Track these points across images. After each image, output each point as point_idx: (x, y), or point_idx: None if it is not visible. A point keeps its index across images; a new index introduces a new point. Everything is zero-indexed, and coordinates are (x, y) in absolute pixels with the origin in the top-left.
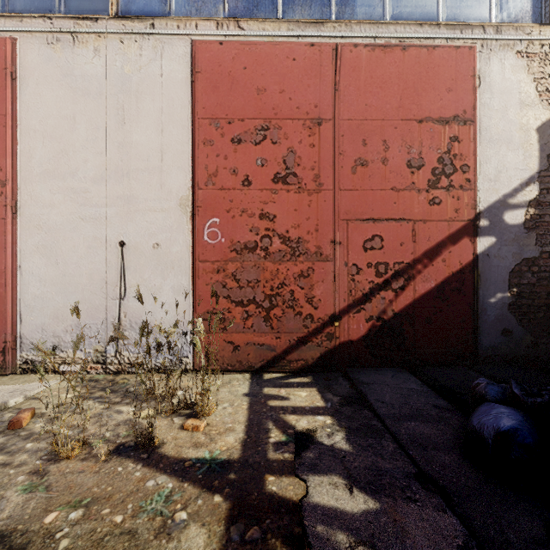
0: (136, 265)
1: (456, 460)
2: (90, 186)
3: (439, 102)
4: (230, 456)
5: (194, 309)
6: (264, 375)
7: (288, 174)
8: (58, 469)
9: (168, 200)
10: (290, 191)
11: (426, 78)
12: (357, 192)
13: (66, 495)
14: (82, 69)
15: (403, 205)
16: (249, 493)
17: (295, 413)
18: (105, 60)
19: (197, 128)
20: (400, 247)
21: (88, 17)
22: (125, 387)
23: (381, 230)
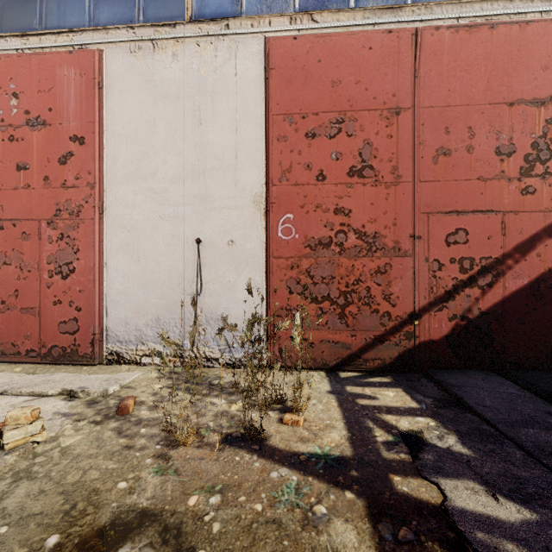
0: (211, 262)
1: None
2: (169, 185)
3: (533, 82)
4: (342, 453)
5: (268, 306)
6: (339, 374)
7: (364, 167)
8: (179, 455)
9: (242, 197)
10: (366, 184)
11: (518, 57)
12: (439, 184)
13: (196, 480)
14: (161, 74)
15: (491, 196)
16: (380, 492)
17: (391, 413)
18: (182, 64)
19: (271, 125)
20: (488, 241)
21: (167, 24)
22: (207, 380)
23: (466, 223)
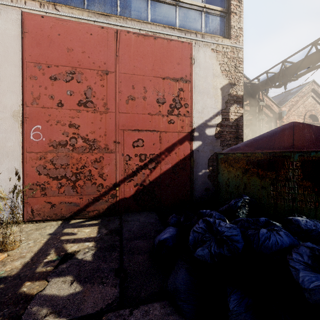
0: None
1: (145, 258)
2: None
3: (173, 69)
4: (9, 274)
5: (24, 183)
6: (71, 221)
7: (87, 101)
8: None
9: (4, 112)
10: (89, 111)
11: (167, 56)
12: (129, 114)
13: None
14: None
15: (154, 123)
16: (6, 295)
17: (73, 242)
18: None
19: (25, 67)
20: (153, 146)
21: None
22: None
23: (143, 136)
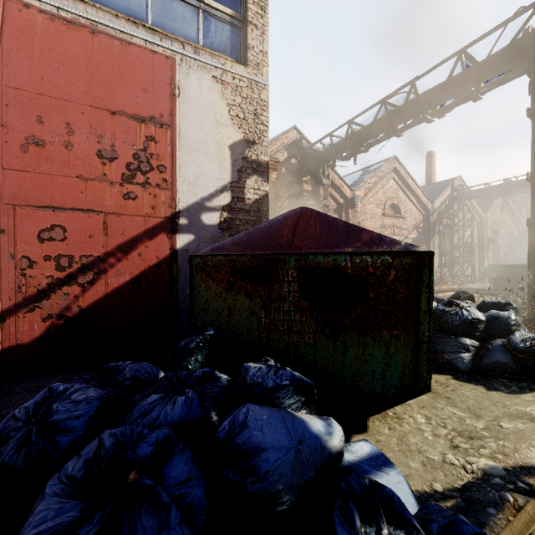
0: None
1: None
2: None
3: (135, 99)
4: None
5: None
6: None
7: None
8: None
9: None
10: None
11: (120, 71)
12: (30, 175)
13: None
14: None
15: (92, 196)
16: None
17: None
18: None
19: None
20: (89, 240)
21: None
22: None
23: (64, 220)
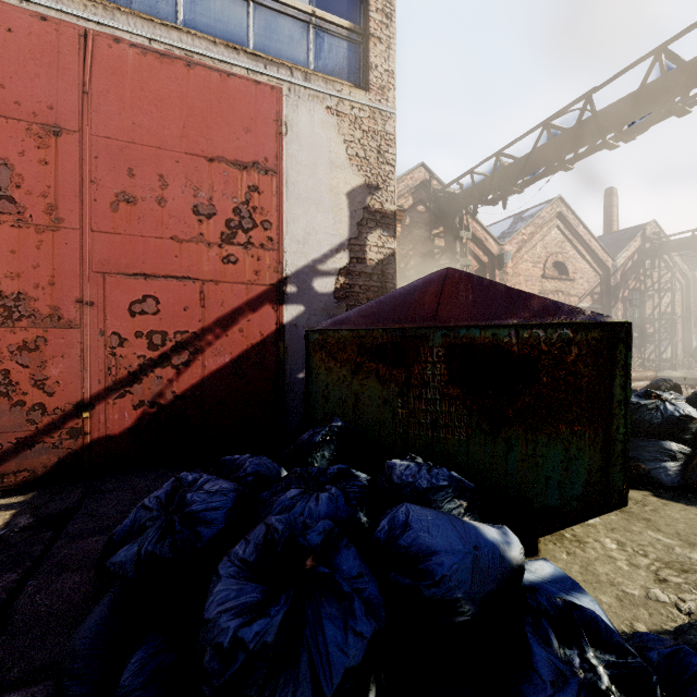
0: None
1: (87, 579)
2: None
3: (235, 142)
4: None
5: None
6: None
7: None
8: None
9: None
10: (3, 223)
11: (219, 109)
12: (121, 237)
13: None
14: None
15: (188, 261)
16: None
17: None
18: None
19: None
20: (184, 313)
21: None
22: None
23: (157, 290)
